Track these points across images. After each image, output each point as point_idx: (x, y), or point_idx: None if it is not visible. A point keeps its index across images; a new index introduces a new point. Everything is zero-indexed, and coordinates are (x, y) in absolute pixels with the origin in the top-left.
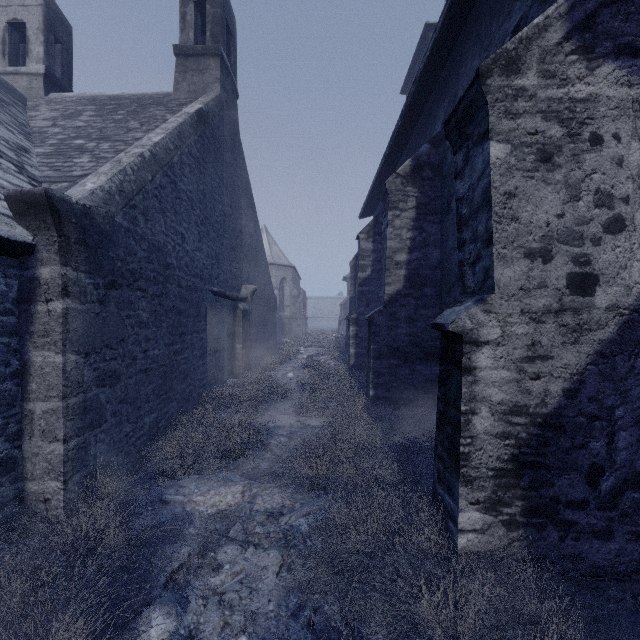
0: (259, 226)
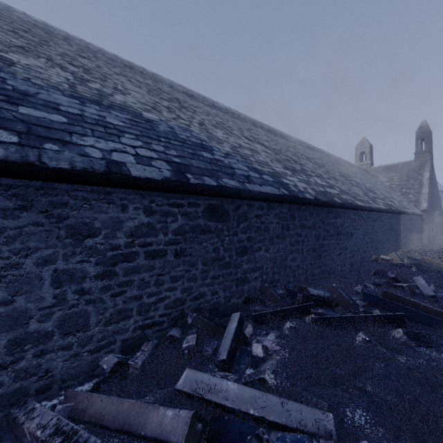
0: (438, 189)
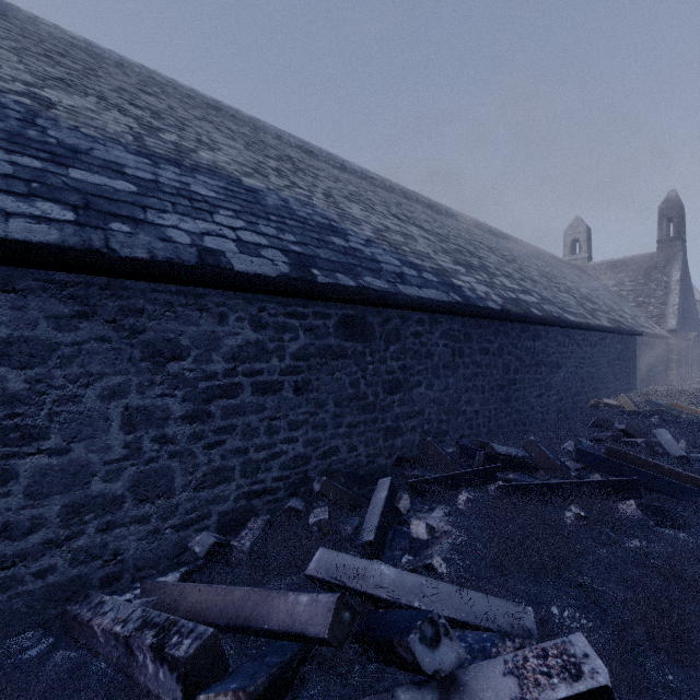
0: (694, 298)
